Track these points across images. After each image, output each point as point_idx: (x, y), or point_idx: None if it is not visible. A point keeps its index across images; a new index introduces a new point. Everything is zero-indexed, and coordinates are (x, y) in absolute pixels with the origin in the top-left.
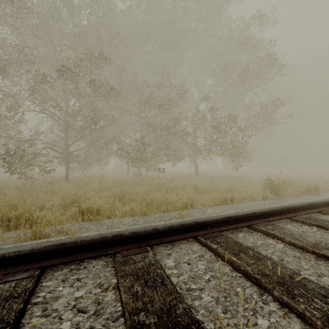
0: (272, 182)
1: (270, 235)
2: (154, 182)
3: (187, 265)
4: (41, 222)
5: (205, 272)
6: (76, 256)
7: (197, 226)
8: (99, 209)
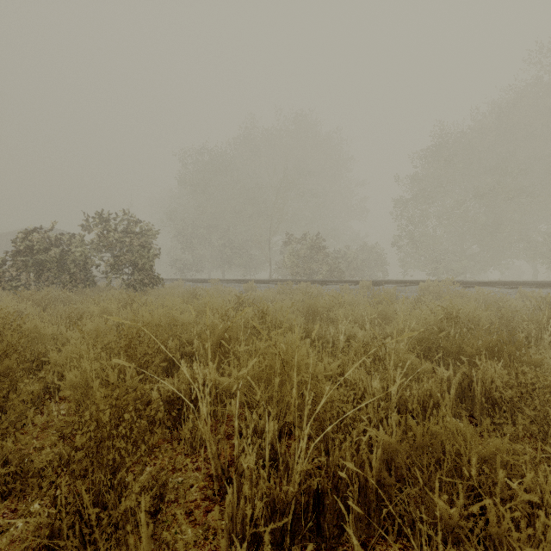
0: None
1: None
2: None
3: None
4: None
5: None
6: None
7: None
8: None
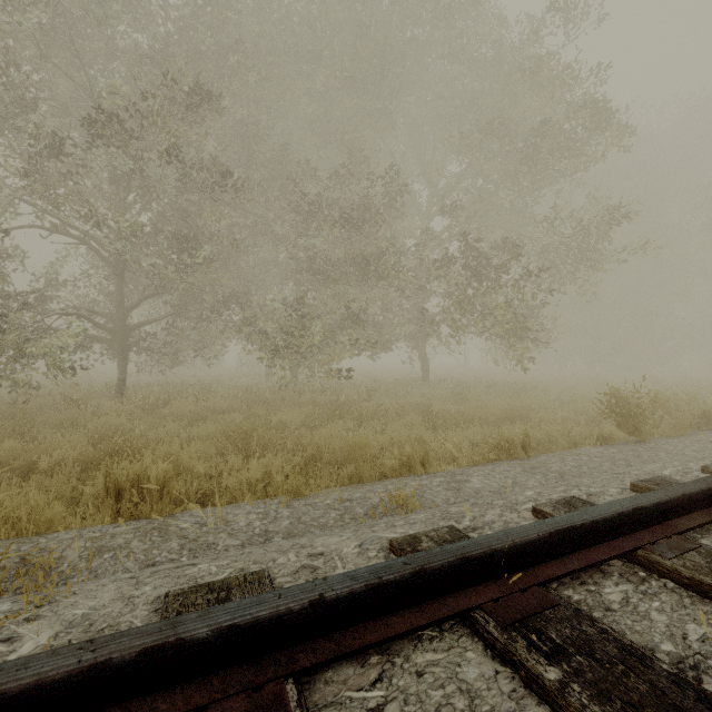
0: (623, 399)
1: None
2: (328, 398)
3: None
4: None
5: None
6: None
7: (468, 571)
8: (167, 484)
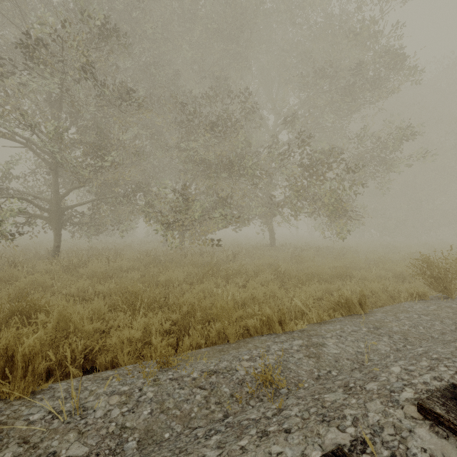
0: (433, 264)
1: None
2: (204, 259)
3: None
4: None
5: None
6: None
7: None
8: (32, 361)
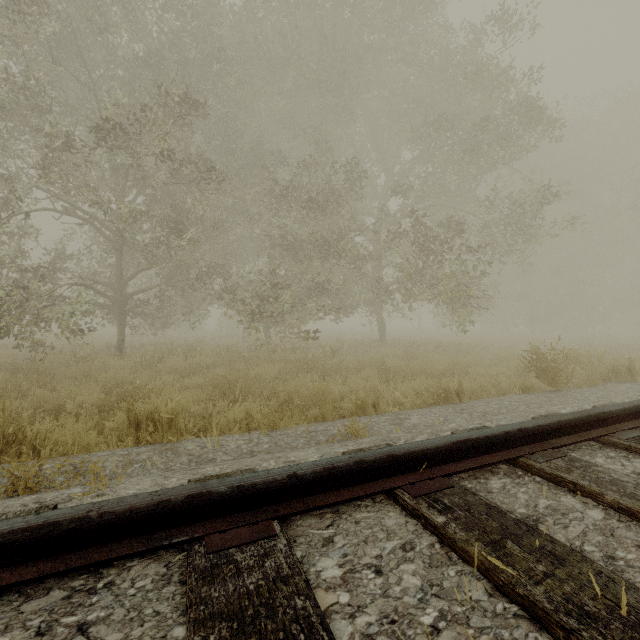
0: (542, 356)
1: (564, 485)
2: (297, 356)
3: (375, 576)
4: (42, 449)
5: (423, 598)
6: (88, 553)
7: (394, 465)
8: (174, 418)
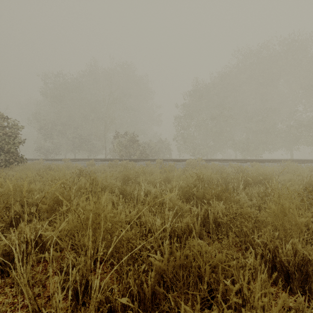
0: None
1: None
2: None
3: None
4: None
5: None
6: None
7: None
8: None
